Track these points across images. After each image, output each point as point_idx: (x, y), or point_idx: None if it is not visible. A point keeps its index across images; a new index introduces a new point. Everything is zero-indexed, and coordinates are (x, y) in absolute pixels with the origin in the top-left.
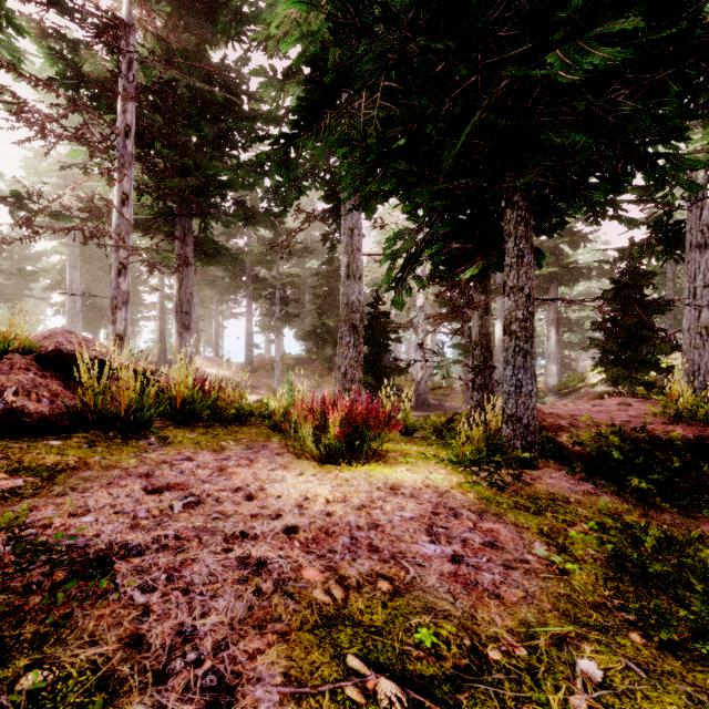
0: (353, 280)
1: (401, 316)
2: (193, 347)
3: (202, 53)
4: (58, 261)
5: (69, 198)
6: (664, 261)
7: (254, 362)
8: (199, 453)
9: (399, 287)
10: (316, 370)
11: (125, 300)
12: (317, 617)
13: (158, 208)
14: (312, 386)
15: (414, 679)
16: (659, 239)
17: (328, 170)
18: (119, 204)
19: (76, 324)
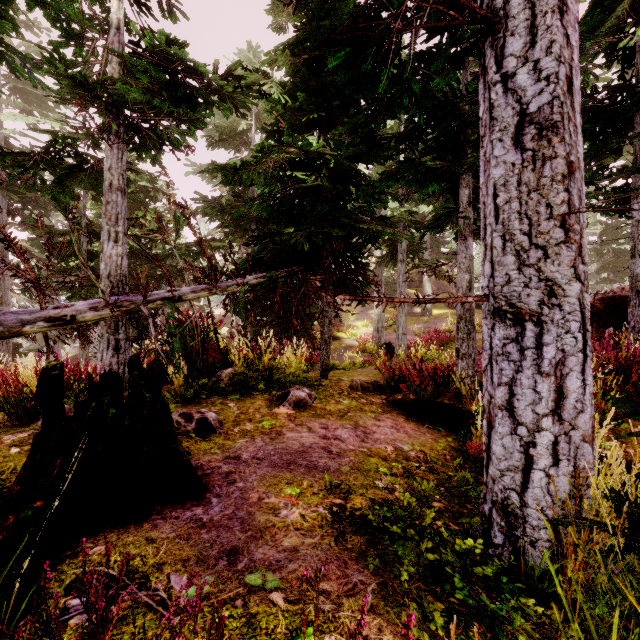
0: (6, 306)
1: None
2: None
3: None
4: None
5: None
6: None
7: None
8: None
9: None
10: None
11: None
12: None
13: None
14: None
15: None
16: None
17: None
18: None
19: None
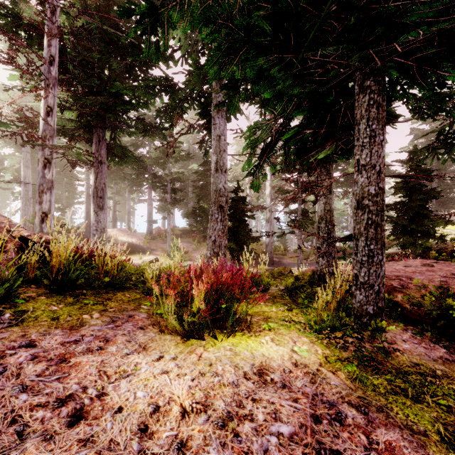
0: (221, 173)
1: (252, 202)
2: (106, 222)
3: (110, 7)
4: (16, 163)
5: (7, 110)
6: (446, 160)
7: (153, 233)
8: (49, 335)
9: (256, 173)
10: (195, 238)
11: (50, 187)
12: None
13: (80, 122)
14: (193, 248)
15: None
16: (441, 144)
17: (202, 94)
18: (44, 114)
19: (29, 206)
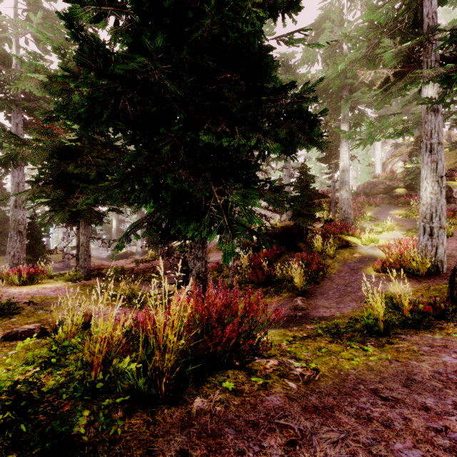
0: (20, 209)
1: None
2: None
3: None
4: None
5: None
6: None
7: None
8: None
9: (47, 224)
10: None
11: None
12: (31, 297)
13: None
14: None
15: (47, 298)
16: None
17: None
18: None
19: None
